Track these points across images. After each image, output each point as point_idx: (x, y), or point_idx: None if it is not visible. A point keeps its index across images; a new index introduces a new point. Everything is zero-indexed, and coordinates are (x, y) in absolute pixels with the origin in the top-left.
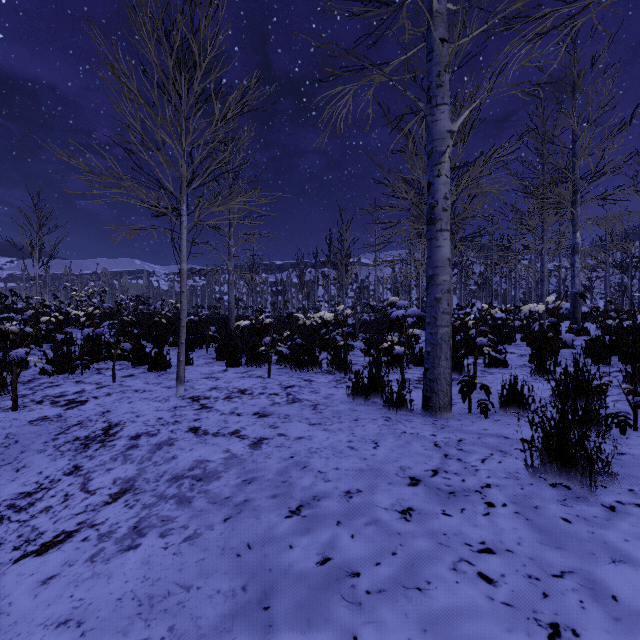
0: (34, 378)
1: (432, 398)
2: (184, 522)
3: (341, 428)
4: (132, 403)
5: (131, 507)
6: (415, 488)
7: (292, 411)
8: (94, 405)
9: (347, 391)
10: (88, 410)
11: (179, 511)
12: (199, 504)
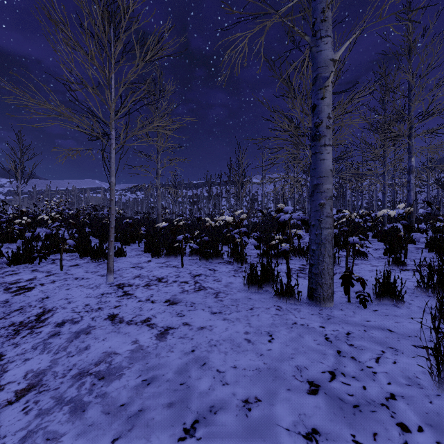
0: (1, 267)
1: (317, 290)
2: (68, 443)
3: (239, 317)
4: (69, 290)
5: (27, 412)
6: (316, 398)
7: (197, 299)
8: (38, 291)
9: (243, 280)
10: (32, 296)
11: (69, 424)
12: (92, 414)
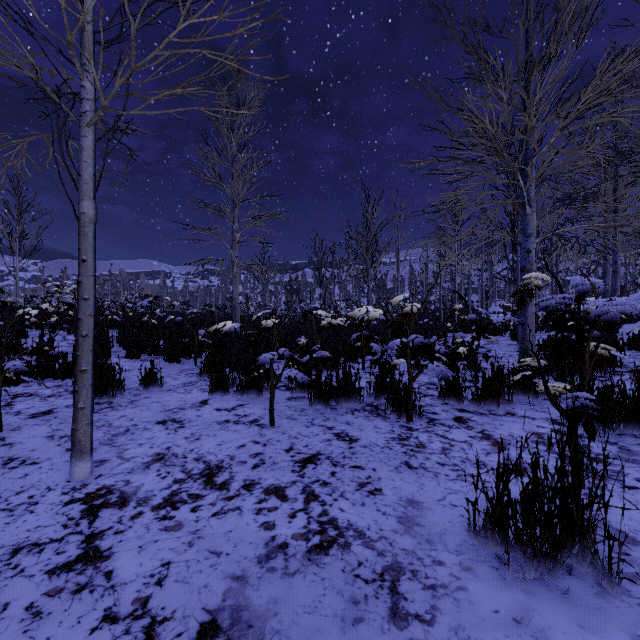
0: None
1: None
2: None
3: None
4: None
5: None
6: None
7: (325, 627)
8: None
9: (445, 487)
10: None
11: None
12: None
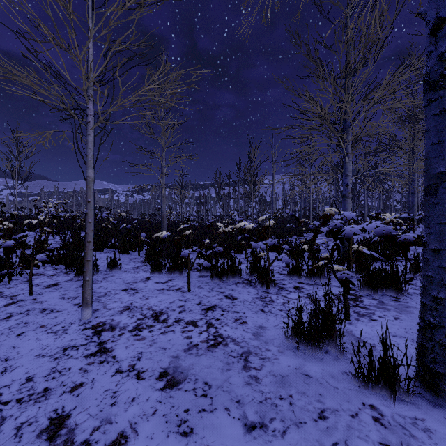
0: None
1: None
2: None
3: None
4: (21, 336)
5: None
6: None
7: (214, 372)
8: None
9: (279, 320)
10: None
11: None
12: None
